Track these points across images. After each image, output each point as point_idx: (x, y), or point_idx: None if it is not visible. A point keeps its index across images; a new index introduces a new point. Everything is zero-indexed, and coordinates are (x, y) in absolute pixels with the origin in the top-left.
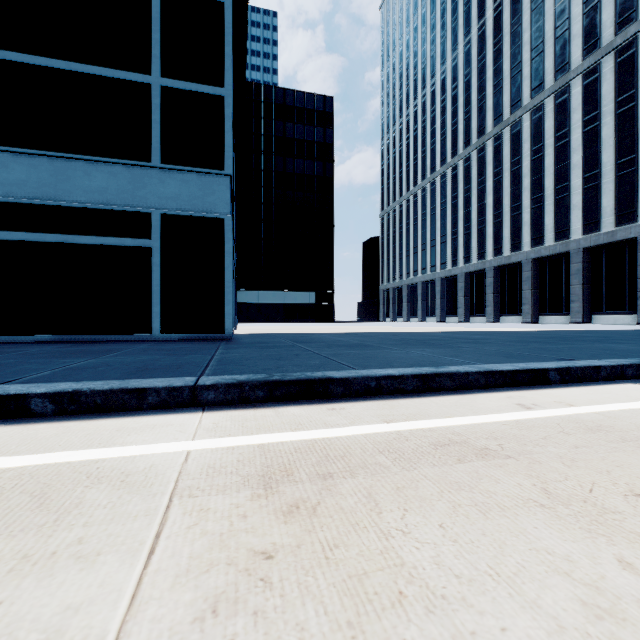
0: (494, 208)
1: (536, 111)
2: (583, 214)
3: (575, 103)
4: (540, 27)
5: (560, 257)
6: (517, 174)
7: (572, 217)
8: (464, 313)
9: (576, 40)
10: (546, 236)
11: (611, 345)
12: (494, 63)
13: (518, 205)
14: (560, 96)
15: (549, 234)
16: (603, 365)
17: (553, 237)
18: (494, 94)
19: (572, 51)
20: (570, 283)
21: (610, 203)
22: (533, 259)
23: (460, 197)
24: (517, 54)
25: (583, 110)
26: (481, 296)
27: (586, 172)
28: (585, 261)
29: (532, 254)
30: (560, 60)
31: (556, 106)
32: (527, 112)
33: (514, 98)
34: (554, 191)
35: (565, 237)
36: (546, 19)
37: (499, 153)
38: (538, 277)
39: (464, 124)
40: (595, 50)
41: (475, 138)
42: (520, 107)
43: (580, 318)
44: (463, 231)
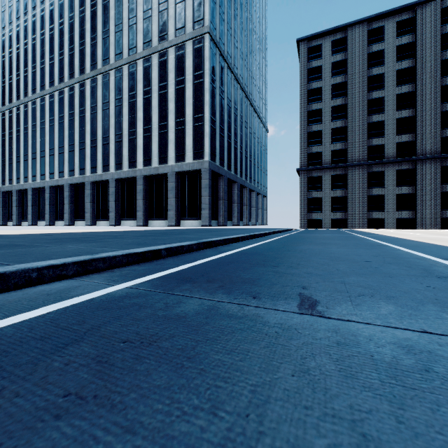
0: (91, 135)
1: (118, 71)
2: (144, 153)
3: (140, 77)
4: (121, 12)
5: (133, 180)
6: (107, 113)
7: (138, 153)
8: (69, 218)
9: (140, 34)
10: (124, 164)
11: None
12: (91, 20)
13: (107, 137)
14: (132, 68)
15: (126, 162)
16: None
17: (128, 165)
18: (91, 45)
19: (138, 40)
20: (137, 198)
21: (156, 149)
22: (117, 179)
23: (66, 119)
24: (107, 23)
25: (144, 83)
26: (83, 204)
27: (145, 125)
28: (145, 184)
29: (116, 175)
30: (132, 43)
31: (130, 73)
32: (113, 69)
33: (105, 55)
34: (128, 133)
35: (134, 166)
36: (124, 9)
37: (95, 93)
38: (120, 193)
39: (69, 58)
40: (149, 47)
41: (78, 74)
42: (109, 64)
43: (142, 222)
44: (68, 148)
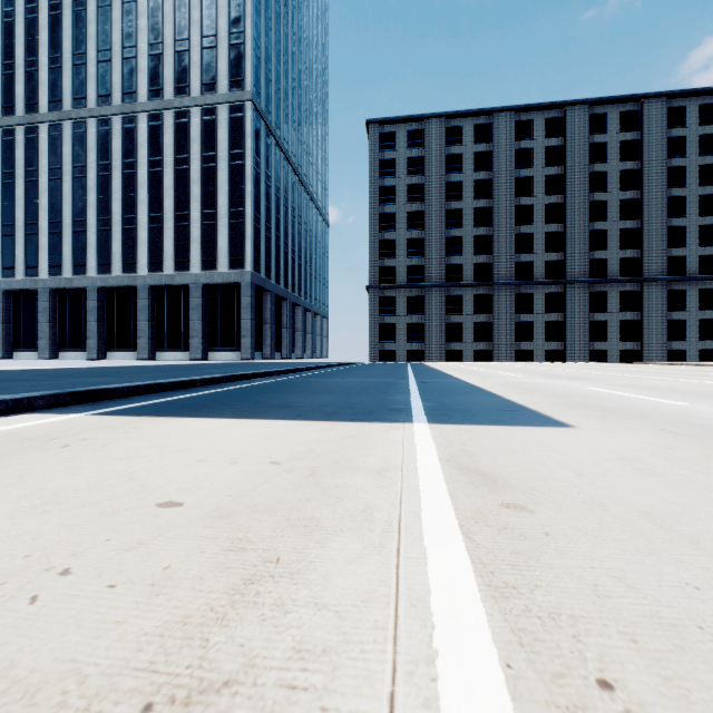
0: (51, 214)
1: (104, 123)
2: (149, 252)
3: (142, 138)
4: (108, 32)
5: (129, 290)
6: (82, 184)
7: (140, 252)
8: (4, 346)
9: (143, 75)
10: (115, 265)
11: (96, 379)
12: (51, 30)
13: (83, 221)
14: (129, 122)
15: (118, 264)
16: (4, 399)
17: (122, 268)
18: (51, 69)
19: (140, 84)
20: (138, 319)
21: (171, 248)
22: (101, 287)
23: None
24: (82, 42)
25: (149, 149)
26: (32, 324)
27: (152, 212)
28: (151, 298)
29: (99, 282)
30: (129, 84)
31: (125, 130)
32: (94, 118)
33: (78, 91)
34: (123, 219)
35: (133, 271)
36: (115, 29)
37: (58, 147)
38: (106, 308)
39: (4, 80)
40: (159, 98)
41: (22, 110)
42: (85, 107)
43: (147, 354)
44: (2, 230)
